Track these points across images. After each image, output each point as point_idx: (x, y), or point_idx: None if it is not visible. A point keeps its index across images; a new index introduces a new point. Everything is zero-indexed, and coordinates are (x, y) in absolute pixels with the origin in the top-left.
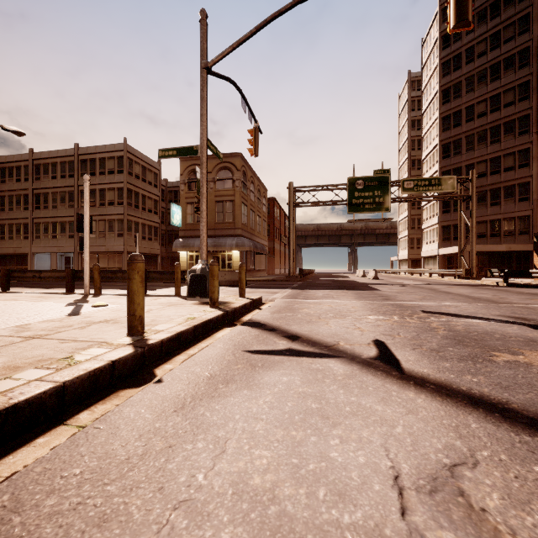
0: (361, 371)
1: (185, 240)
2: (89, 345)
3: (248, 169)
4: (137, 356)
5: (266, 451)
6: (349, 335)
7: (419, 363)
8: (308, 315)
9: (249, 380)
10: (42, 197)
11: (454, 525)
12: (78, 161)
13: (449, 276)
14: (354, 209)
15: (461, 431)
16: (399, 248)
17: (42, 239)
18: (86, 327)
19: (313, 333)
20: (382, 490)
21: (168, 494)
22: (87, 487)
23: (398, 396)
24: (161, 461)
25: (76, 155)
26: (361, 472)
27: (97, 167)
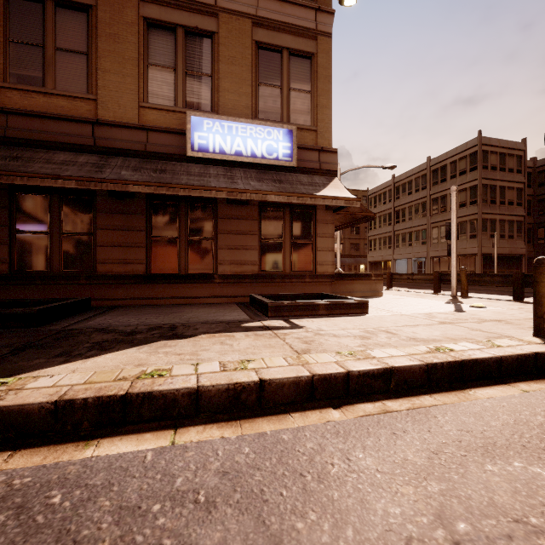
0: None
1: None
2: (498, 336)
3: None
4: None
5: None
6: None
7: None
8: None
9: None
10: (400, 213)
11: None
12: (429, 173)
13: None
14: None
15: None
16: None
17: (400, 247)
18: (481, 322)
19: None
20: None
21: None
22: None
23: None
24: None
25: (428, 168)
26: None
27: (448, 172)
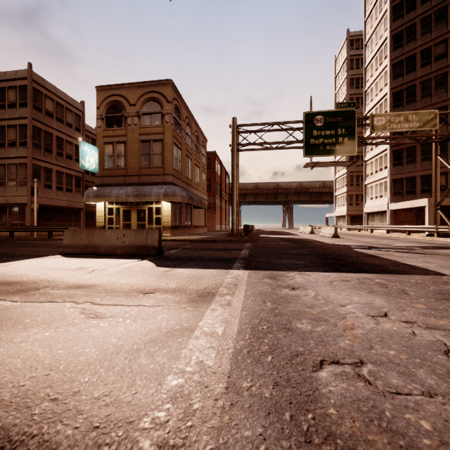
0: None
1: (100, 189)
2: None
3: (183, 106)
4: None
5: None
6: None
7: None
8: None
9: None
10: None
11: None
12: None
13: (399, 232)
14: (312, 151)
15: None
16: (336, 205)
17: None
18: None
19: None
20: None
21: None
22: None
23: None
24: None
25: None
26: None
27: None
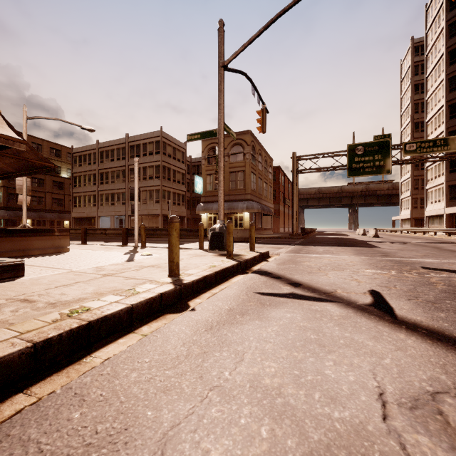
0: (356, 314)
1: (205, 205)
2: (144, 282)
3: (256, 143)
4: (176, 291)
5: (274, 363)
6: (346, 285)
7: (413, 312)
8: (309, 267)
9: (259, 314)
10: (104, 175)
11: (429, 433)
12: (128, 147)
13: None
14: (354, 173)
15: (448, 369)
16: (401, 208)
17: (104, 206)
18: (139, 269)
19: (313, 282)
20: (367, 401)
21: (206, 381)
22: (154, 370)
23: (388, 336)
24: (199, 360)
25: (127, 143)
26: (351, 387)
27: (141, 150)
